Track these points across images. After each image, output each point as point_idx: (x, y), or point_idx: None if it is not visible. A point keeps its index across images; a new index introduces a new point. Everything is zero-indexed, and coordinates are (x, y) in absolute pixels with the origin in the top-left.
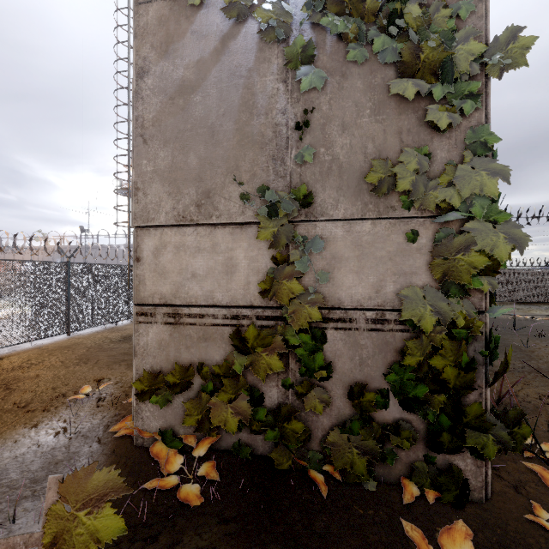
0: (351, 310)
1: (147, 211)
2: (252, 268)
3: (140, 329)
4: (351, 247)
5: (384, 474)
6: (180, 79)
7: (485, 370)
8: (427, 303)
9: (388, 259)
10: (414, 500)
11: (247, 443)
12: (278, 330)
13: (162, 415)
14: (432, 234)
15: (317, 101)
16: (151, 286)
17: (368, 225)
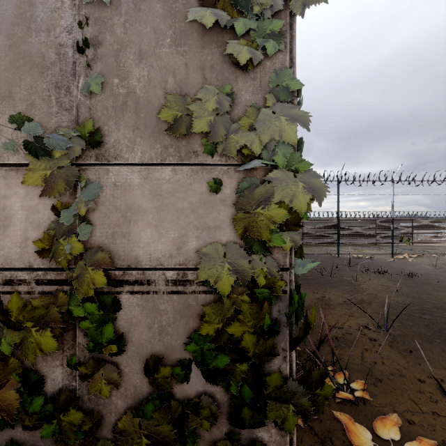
0: (151, 269)
1: None
2: (31, 220)
3: None
4: (149, 197)
5: None
6: None
7: (291, 330)
8: (226, 261)
9: (190, 211)
10: None
11: (23, 440)
12: (59, 298)
13: None
14: (237, 184)
15: (110, 22)
16: None
17: (168, 171)
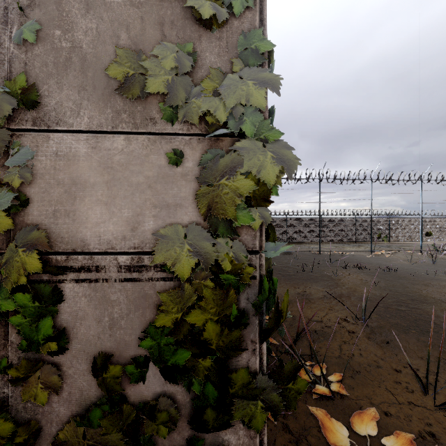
0: (102, 254)
1: None
2: None
3: None
4: (98, 169)
5: None
6: None
7: (261, 320)
8: (186, 242)
9: (146, 186)
10: None
11: None
12: None
13: None
14: (200, 156)
15: None
16: None
17: (121, 140)
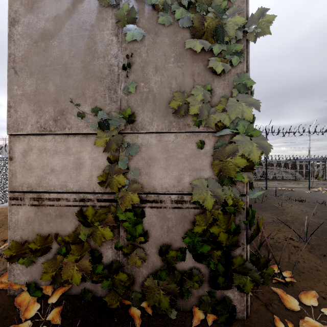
0: (162, 194)
1: (17, 123)
2: (94, 165)
3: (12, 210)
4: (161, 151)
5: (183, 305)
6: (42, 28)
7: (247, 232)
8: (209, 190)
9: (185, 160)
10: (200, 323)
11: (90, 289)
12: (111, 209)
13: (29, 272)
14: (213, 143)
15: (139, 50)
16: (21, 178)
17: (172, 136)
